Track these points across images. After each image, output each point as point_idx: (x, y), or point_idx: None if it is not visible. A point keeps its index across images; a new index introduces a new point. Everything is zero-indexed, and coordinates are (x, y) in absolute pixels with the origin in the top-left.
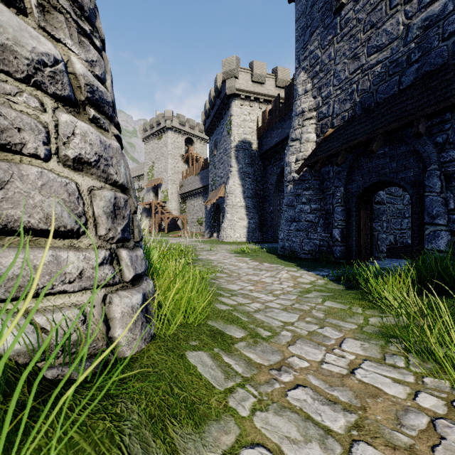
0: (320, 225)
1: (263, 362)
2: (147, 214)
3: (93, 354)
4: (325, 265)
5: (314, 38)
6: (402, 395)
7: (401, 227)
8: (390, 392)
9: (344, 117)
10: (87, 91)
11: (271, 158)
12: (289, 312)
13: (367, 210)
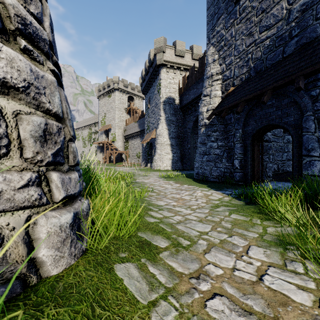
0: (225, 157)
1: (184, 270)
2: (101, 150)
3: (10, 278)
4: (229, 186)
5: (220, 21)
6: (308, 303)
7: (282, 158)
8: (297, 299)
9: (242, 78)
10: (17, 21)
11: (188, 110)
12: (204, 223)
13: (259, 146)
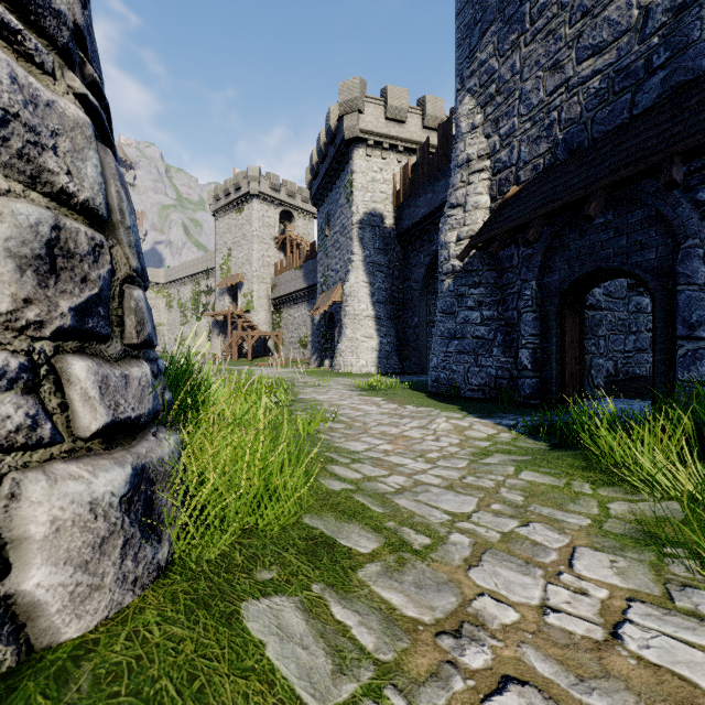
0: (498, 343)
1: (420, 614)
2: (220, 330)
3: None
4: (509, 409)
5: (487, 39)
6: None
7: (625, 347)
8: None
9: (537, 166)
10: None
11: (415, 241)
12: (459, 493)
13: (576, 317)
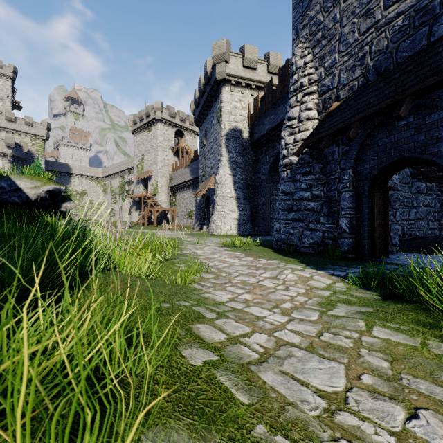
0: (323, 214)
1: None
2: (137, 207)
3: None
4: (335, 261)
5: (315, 1)
6: None
7: (409, 217)
8: None
9: (353, 87)
10: None
11: (263, 147)
12: (322, 356)
13: (382, 195)
